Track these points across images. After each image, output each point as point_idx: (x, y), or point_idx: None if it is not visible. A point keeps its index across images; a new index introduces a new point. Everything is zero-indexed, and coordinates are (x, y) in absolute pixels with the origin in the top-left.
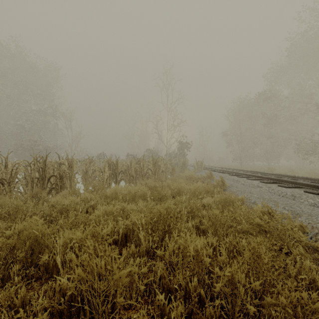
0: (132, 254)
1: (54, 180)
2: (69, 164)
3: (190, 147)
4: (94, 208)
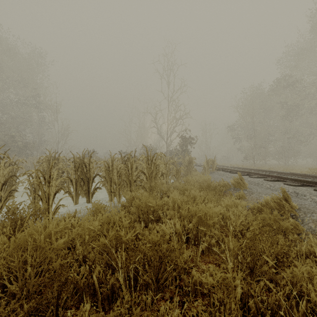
0: None
1: None
2: None
3: (194, 143)
4: None
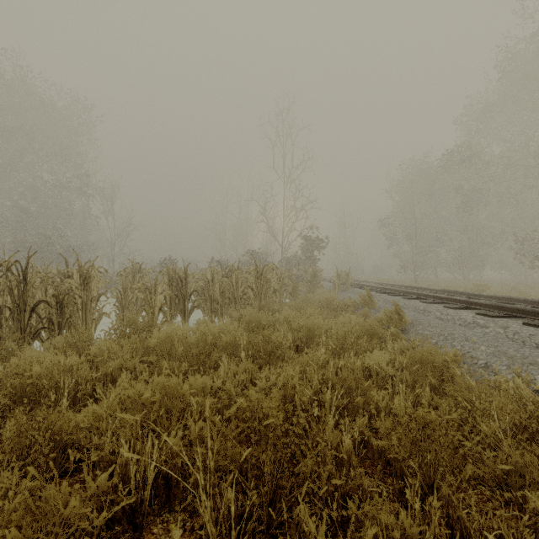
0: None
1: (47, 311)
2: (82, 278)
3: (324, 247)
4: (115, 378)
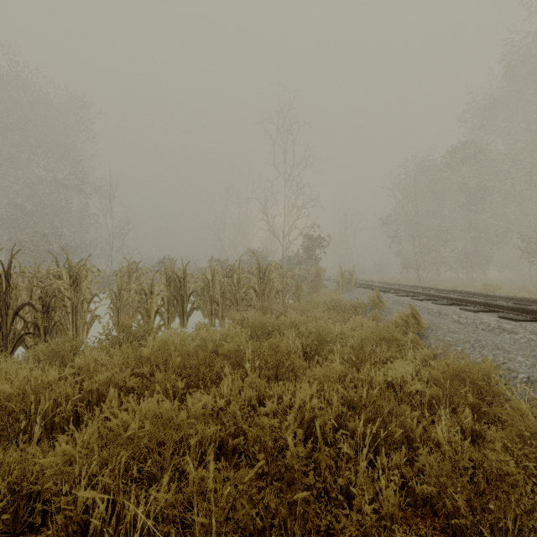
0: None
1: (32, 315)
2: (72, 278)
3: (326, 246)
4: (102, 395)
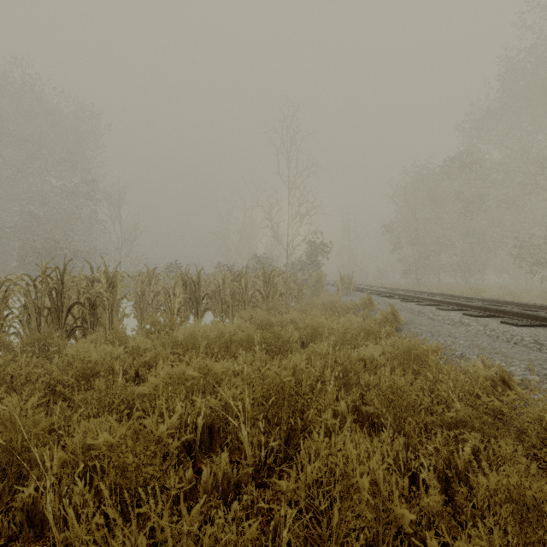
0: (224, 480)
1: (80, 312)
2: (108, 282)
3: (328, 252)
4: (151, 366)
